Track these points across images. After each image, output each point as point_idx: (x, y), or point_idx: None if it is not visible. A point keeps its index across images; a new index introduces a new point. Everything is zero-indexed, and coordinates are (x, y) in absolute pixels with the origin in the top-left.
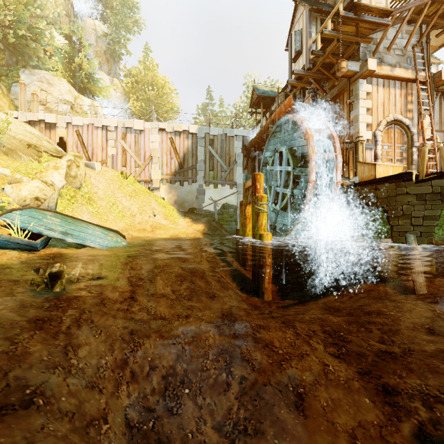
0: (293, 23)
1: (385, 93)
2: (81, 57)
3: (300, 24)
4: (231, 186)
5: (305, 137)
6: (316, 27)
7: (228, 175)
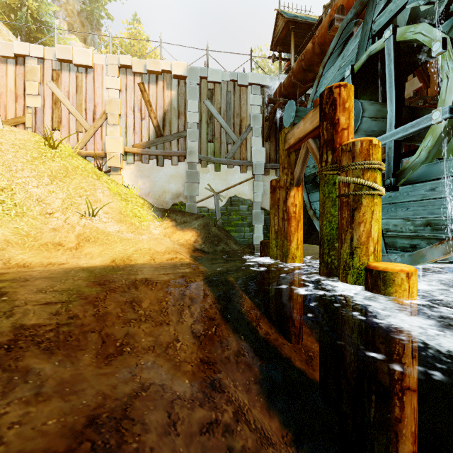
0: None
1: None
2: None
3: None
4: (243, 169)
5: None
6: None
7: (238, 150)
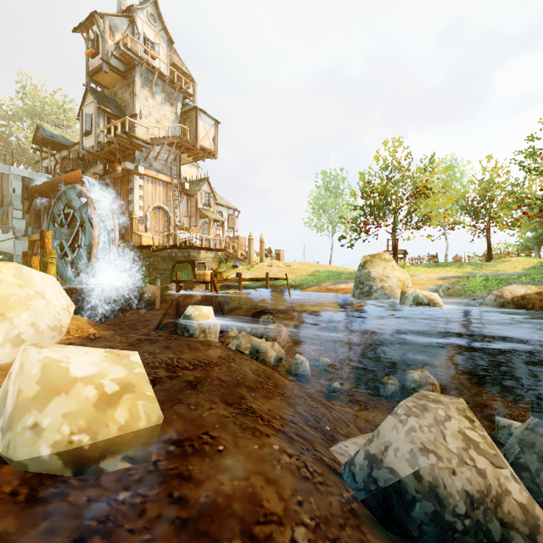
0: (85, 101)
1: (153, 187)
2: None
3: (90, 108)
4: (5, 231)
5: (91, 210)
6: (104, 121)
7: (0, 218)
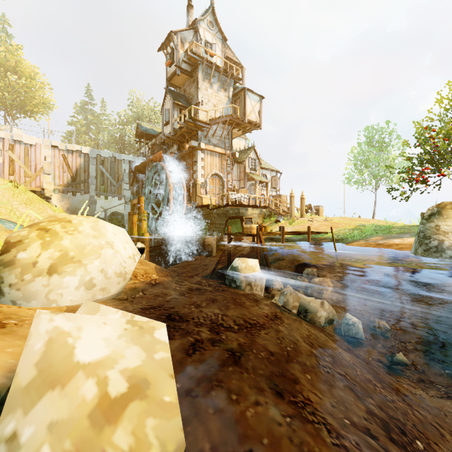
0: (165, 100)
1: (211, 159)
2: None
3: (168, 105)
4: (119, 198)
5: (168, 180)
6: (177, 112)
7: (117, 190)
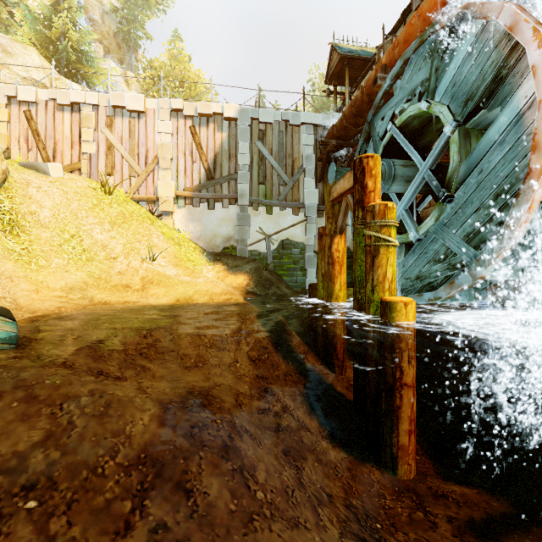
0: None
1: None
2: (64, 20)
3: None
4: (295, 211)
5: (516, 35)
6: None
7: (290, 192)
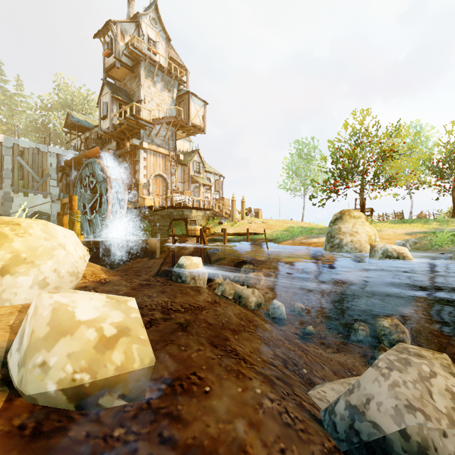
0: (102, 92)
1: (154, 159)
2: None
3: (106, 97)
4: (44, 196)
5: (107, 178)
6: (117, 107)
7: (41, 186)
